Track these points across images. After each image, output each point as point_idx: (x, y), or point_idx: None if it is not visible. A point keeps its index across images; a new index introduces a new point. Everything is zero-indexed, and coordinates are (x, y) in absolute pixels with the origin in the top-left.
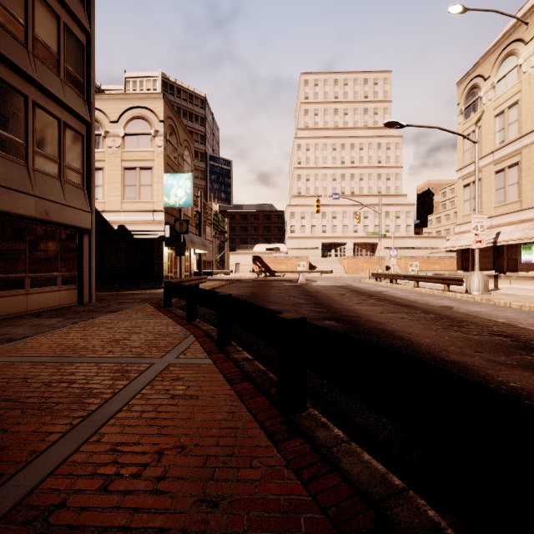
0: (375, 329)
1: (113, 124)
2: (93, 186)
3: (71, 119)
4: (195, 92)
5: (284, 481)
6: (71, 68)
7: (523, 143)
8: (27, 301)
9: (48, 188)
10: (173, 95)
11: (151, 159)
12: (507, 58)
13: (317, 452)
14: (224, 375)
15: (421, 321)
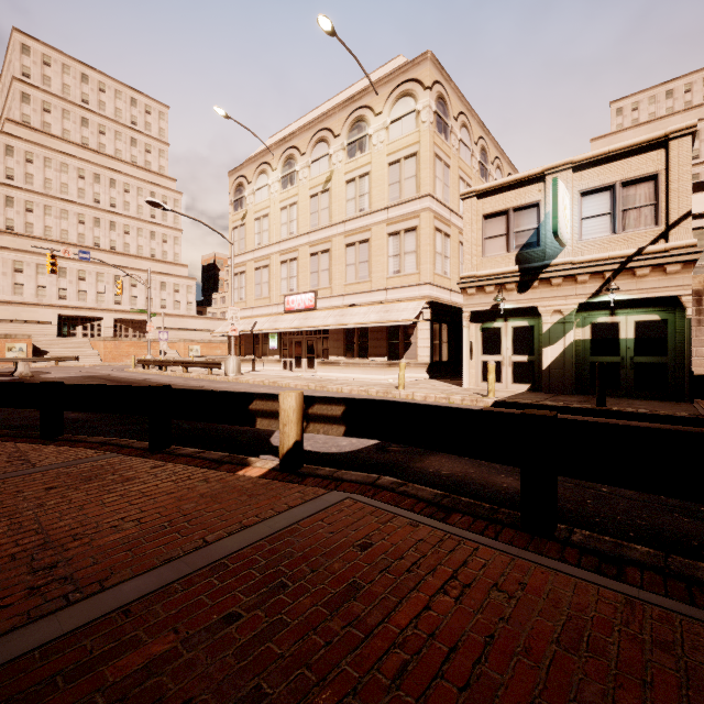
0: None
1: None
2: None
3: None
4: None
5: (56, 448)
6: None
7: (272, 251)
8: None
9: None
10: None
11: None
12: (263, 174)
13: (73, 441)
14: None
15: None
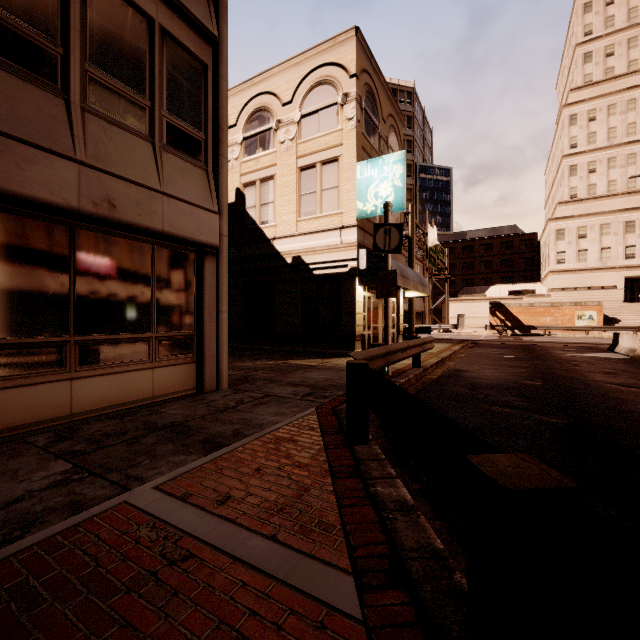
0: None
1: (286, 107)
2: (222, 163)
3: (178, 27)
4: (400, 84)
5: None
6: None
7: None
8: (71, 394)
9: (120, 152)
10: None
11: (337, 144)
12: None
13: None
14: None
15: None
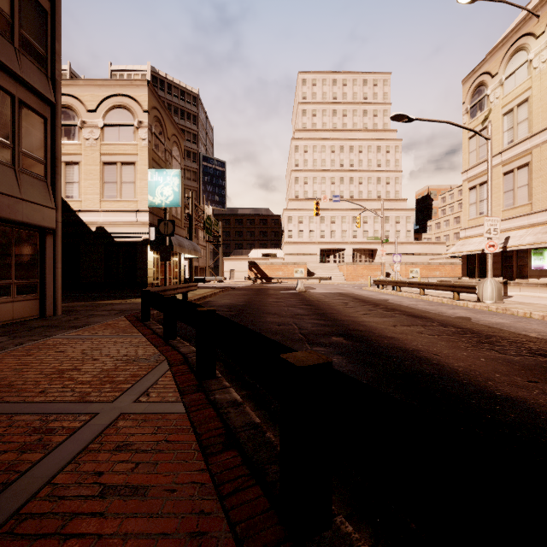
0: (393, 349)
1: (91, 114)
2: (58, 178)
3: (29, 97)
4: (187, 88)
5: None
6: (29, 36)
7: (534, 143)
8: None
9: None
10: (164, 91)
11: (134, 153)
12: (516, 54)
13: None
14: (197, 437)
15: (444, 337)
